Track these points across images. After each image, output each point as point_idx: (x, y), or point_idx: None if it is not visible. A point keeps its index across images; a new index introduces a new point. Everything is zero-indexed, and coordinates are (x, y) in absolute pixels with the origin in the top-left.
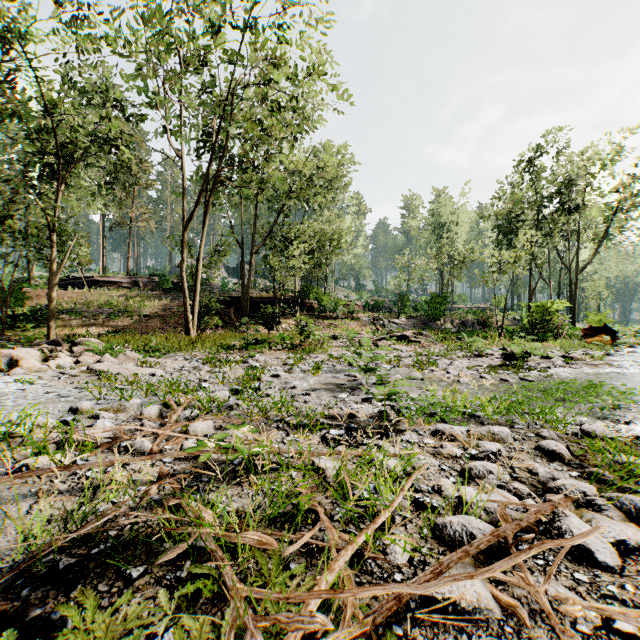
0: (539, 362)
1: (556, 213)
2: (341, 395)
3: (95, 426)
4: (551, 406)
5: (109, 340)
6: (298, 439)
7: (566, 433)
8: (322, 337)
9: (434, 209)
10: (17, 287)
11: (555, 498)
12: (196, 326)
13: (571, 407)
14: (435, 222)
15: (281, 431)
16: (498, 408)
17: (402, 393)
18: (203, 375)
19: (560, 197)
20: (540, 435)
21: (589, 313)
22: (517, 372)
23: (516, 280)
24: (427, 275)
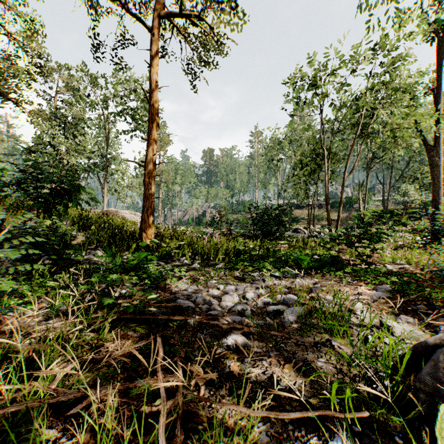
0: None
1: None
2: None
3: None
4: None
5: None
6: None
7: None
8: None
9: None
10: (289, 210)
11: None
12: None
13: None
14: None
15: None
16: None
17: None
18: None
19: None
20: None
21: None
22: None
23: None
24: None
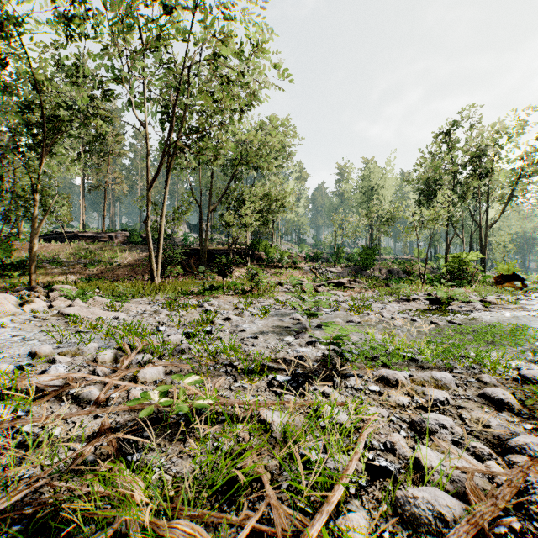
0: (461, 306)
1: (469, 178)
2: (287, 338)
3: (48, 372)
4: (487, 350)
5: (82, 286)
6: (245, 385)
7: (505, 378)
8: (269, 284)
9: (364, 175)
10: (5, 240)
11: (519, 460)
12: (160, 274)
13: (502, 350)
14: (365, 186)
15: (229, 376)
16: (435, 352)
17: (345, 338)
18: (162, 318)
19: (472, 164)
20: (481, 380)
21: (499, 263)
22: (444, 315)
23: (433, 235)
24: (359, 230)
